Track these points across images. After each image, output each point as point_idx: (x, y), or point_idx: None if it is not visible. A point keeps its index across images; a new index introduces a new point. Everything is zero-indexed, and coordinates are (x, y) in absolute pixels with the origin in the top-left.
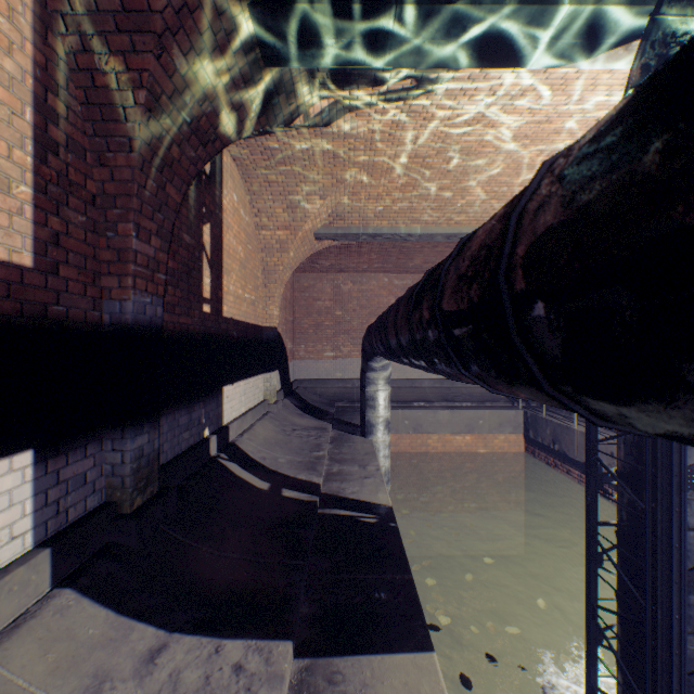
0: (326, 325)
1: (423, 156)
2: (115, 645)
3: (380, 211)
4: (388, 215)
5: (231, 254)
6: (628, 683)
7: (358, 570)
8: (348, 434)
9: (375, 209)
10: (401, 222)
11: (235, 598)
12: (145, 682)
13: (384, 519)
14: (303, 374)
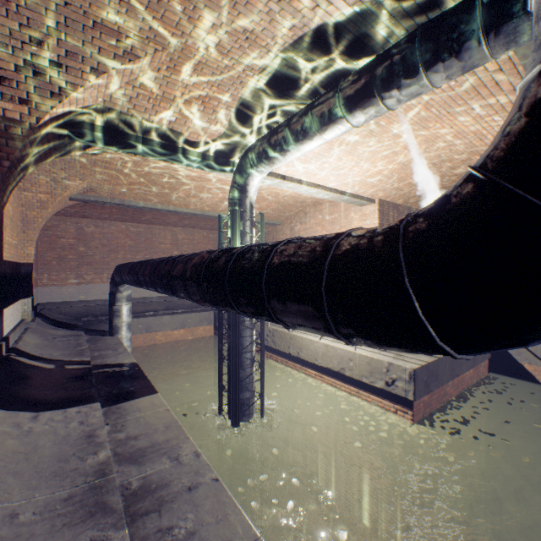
0: (71, 258)
1: (154, 174)
2: (15, 417)
3: (124, 192)
4: (130, 194)
5: (7, 214)
6: (229, 396)
7: (123, 384)
8: (100, 336)
9: (121, 190)
10: (139, 199)
11: (64, 400)
12: (38, 422)
13: (133, 367)
14: (46, 298)
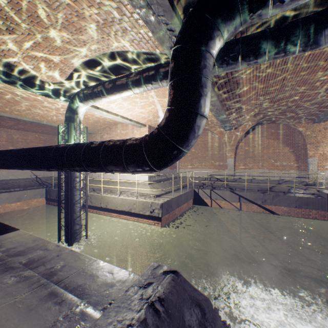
0: None
1: (2, 92)
2: None
3: None
4: None
5: None
6: (66, 230)
7: None
8: None
9: None
10: None
11: None
12: None
13: None
14: None
